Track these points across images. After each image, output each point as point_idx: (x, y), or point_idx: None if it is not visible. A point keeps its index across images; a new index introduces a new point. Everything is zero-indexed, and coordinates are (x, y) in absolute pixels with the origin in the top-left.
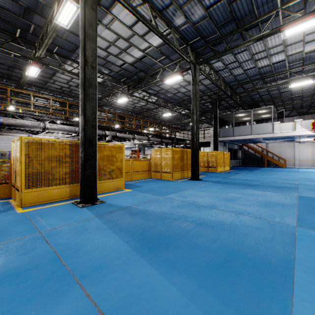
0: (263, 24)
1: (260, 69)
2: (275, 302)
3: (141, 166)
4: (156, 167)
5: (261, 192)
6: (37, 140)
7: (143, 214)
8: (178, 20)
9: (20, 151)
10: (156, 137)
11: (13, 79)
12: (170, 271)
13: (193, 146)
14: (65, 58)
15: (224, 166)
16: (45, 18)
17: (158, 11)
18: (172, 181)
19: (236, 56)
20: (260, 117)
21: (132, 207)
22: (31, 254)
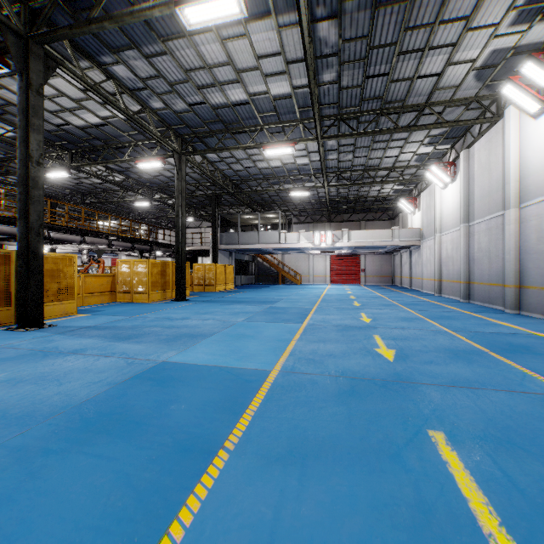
0: (252, 133)
1: (261, 169)
2: (194, 342)
3: (98, 285)
4: (124, 286)
5: (242, 306)
6: None
7: (112, 328)
8: (156, 103)
9: None
10: (123, 239)
11: None
12: (138, 343)
13: (177, 258)
14: None
15: (226, 284)
16: None
17: (128, 88)
18: (148, 304)
19: (232, 152)
20: (271, 221)
21: (97, 325)
22: (11, 353)
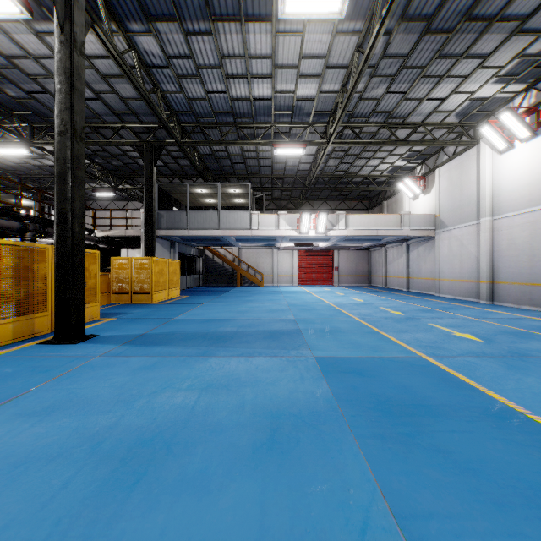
0: None
1: (234, 102)
2: None
3: None
4: None
5: (245, 362)
6: None
7: None
8: None
9: None
10: None
11: None
12: None
13: (61, 237)
14: None
15: (170, 289)
16: None
17: None
18: None
19: (190, 41)
20: (231, 202)
21: None
22: None
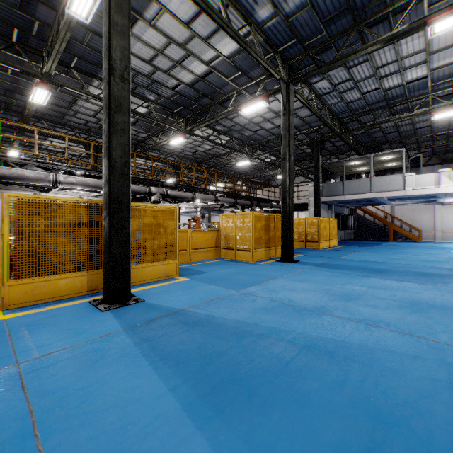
0: (396, 18)
1: (387, 91)
2: None
3: (204, 240)
4: (227, 242)
5: (396, 282)
6: (33, 199)
7: (205, 326)
8: (263, 11)
9: (3, 217)
10: (227, 196)
11: (14, 110)
12: None
13: (284, 210)
14: (89, 76)
15: (330, 240)
16: (54, 11)
17: None
18: (251, 264)
19: (351, 71)
20: (383, 166)
21: (188, 311)
22: None
